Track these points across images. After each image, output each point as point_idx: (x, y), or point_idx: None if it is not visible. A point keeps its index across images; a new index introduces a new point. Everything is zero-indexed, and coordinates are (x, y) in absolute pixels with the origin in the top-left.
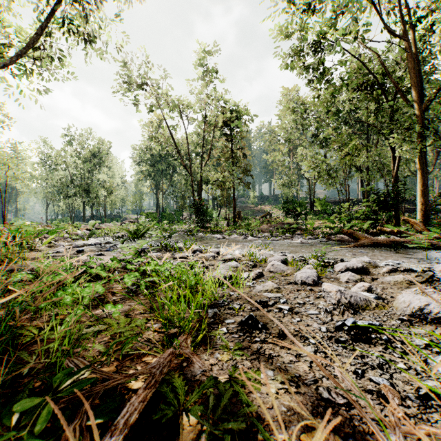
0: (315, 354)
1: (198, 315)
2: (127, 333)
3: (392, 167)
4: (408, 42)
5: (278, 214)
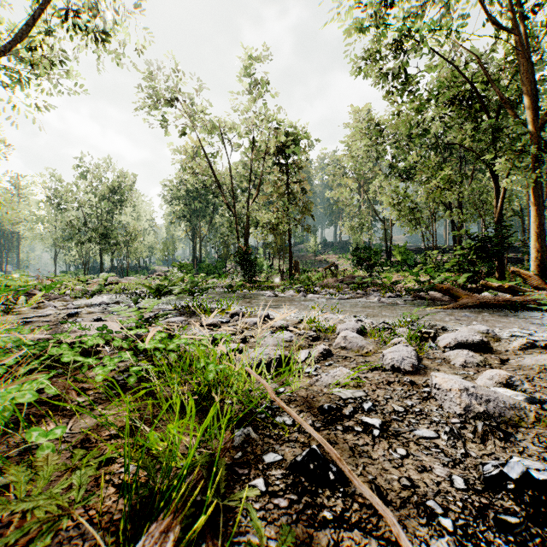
0: None
1: (206, 456)
2: (41, 511)
3: (494, 203)
4: (519, 37)
5: (345, 265)
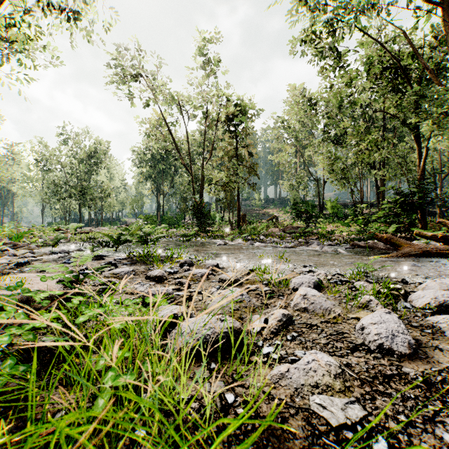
0: None
1: None
2: None
3: (417, 162)
4: (444, 11)
5: (284, 218)
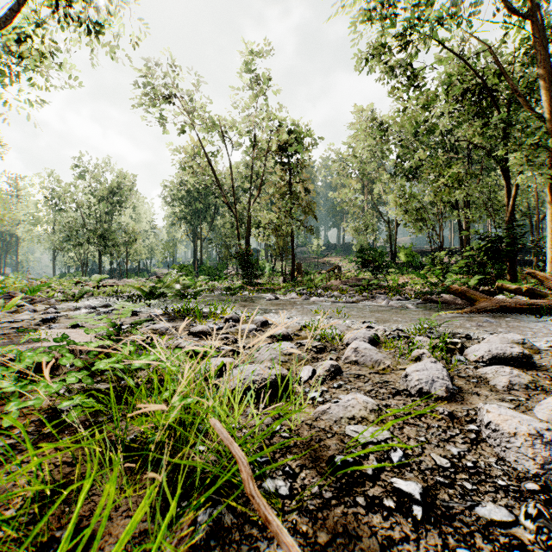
0: None
1: None
2: None
3: (506, 202)
4: (534, 24)
5: (349, 268)
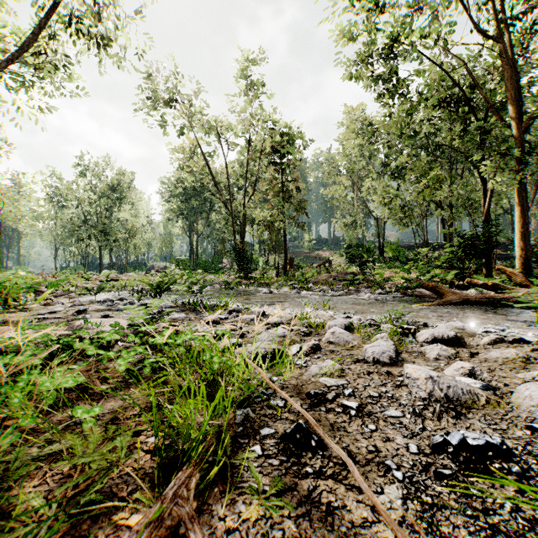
0: (405, 504)
1: (216, 427)
2: (95, 464)
3: (482, 202)
4: (504, 44)
5: (339, 262)
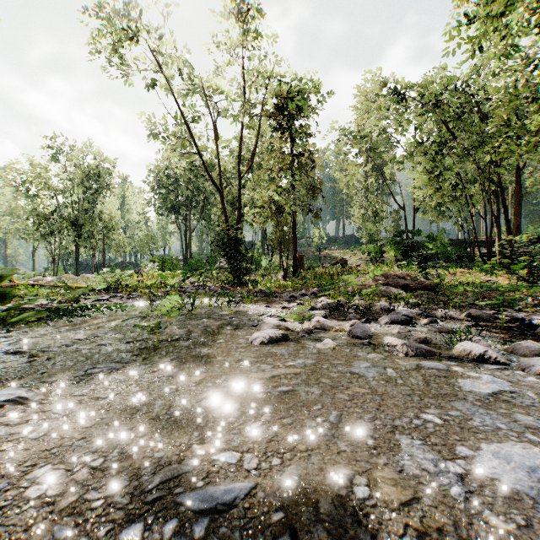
0: None
1: None
2: None
3: None
4: None
5: (353, 261)
